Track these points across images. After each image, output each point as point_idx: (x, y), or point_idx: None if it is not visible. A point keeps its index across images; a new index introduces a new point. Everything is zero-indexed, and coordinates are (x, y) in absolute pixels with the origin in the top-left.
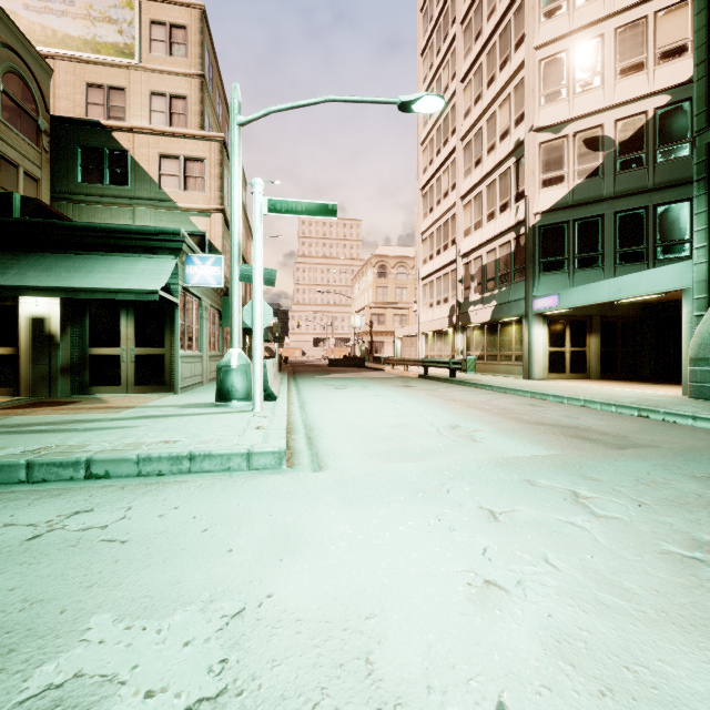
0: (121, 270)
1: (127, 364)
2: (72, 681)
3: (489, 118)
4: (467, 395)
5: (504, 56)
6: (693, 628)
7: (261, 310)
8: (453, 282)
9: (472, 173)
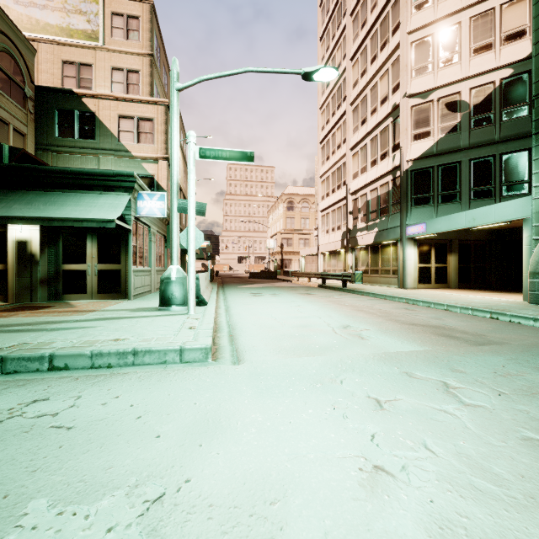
0: (86, 203)
1: (91, 277)
2: None
3: (372, 87)
4: (355, 301)
5: (383, 39)
6: None
7: (194, 234)
8: (344, 213)
9: (359, 130)
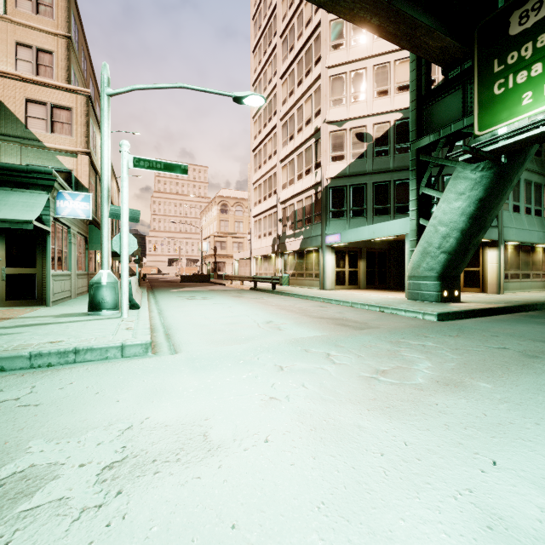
0: None
1: None
2: (29, 468)
3: (299, 108)
4: (281, 301)
5: (308, 67)
6: (359, 403)
7: (128, 240)
8: (275, 221)
9: (287, 145)
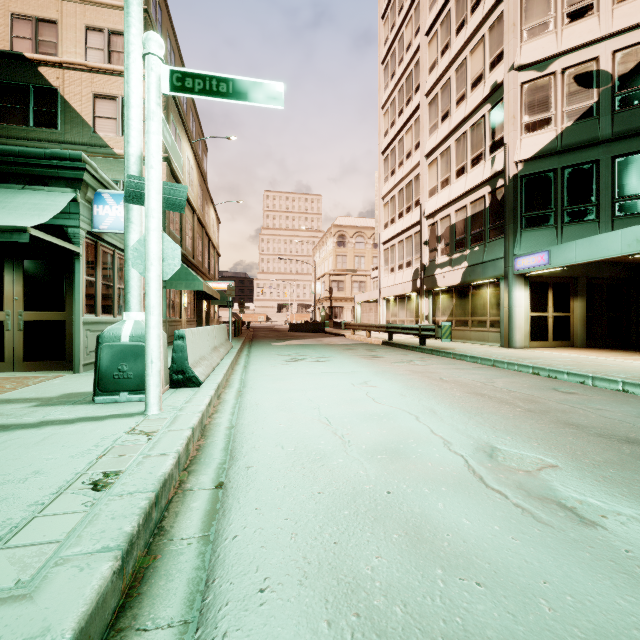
0: None
1: (12, 333)
2: None
3: (459, 66)
4: (454, 371)
5: None
6: None
7: (158, 248)
8: (416, 244)
9: (438, 129)
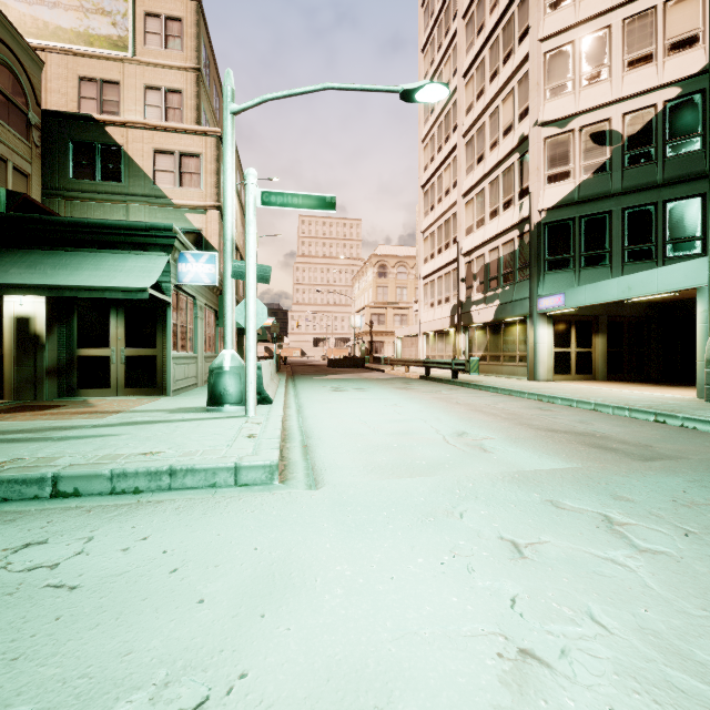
0: (109, 267)
1: (116, 365)
2: None
3: (492, 113)
4: (471, 398)
5: (507, 49)
6: None
7: (254, 308)
8: (454, 281)
9: (474, 170)
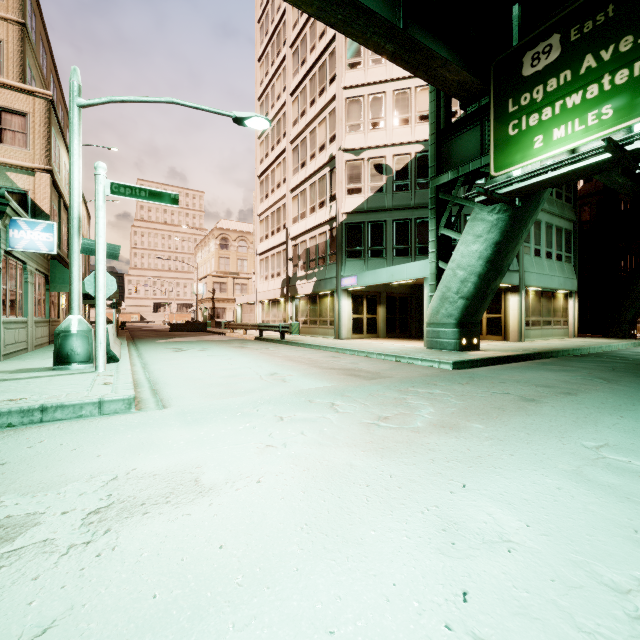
0: None
1: None
2: (6, 519)
3: (312, 131)
4: (290, 352)
5: (322, 85)
6: (355, 446)
7: (104, 280)
8: (284, 259)
9: (299, 172)
